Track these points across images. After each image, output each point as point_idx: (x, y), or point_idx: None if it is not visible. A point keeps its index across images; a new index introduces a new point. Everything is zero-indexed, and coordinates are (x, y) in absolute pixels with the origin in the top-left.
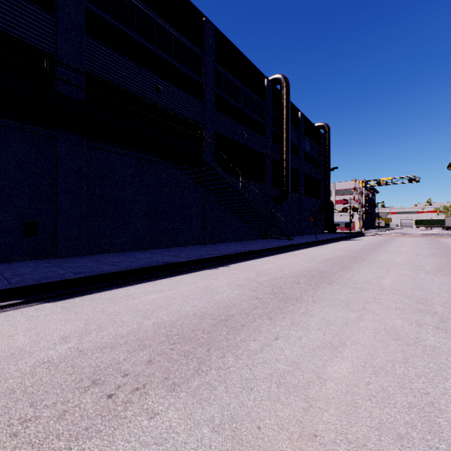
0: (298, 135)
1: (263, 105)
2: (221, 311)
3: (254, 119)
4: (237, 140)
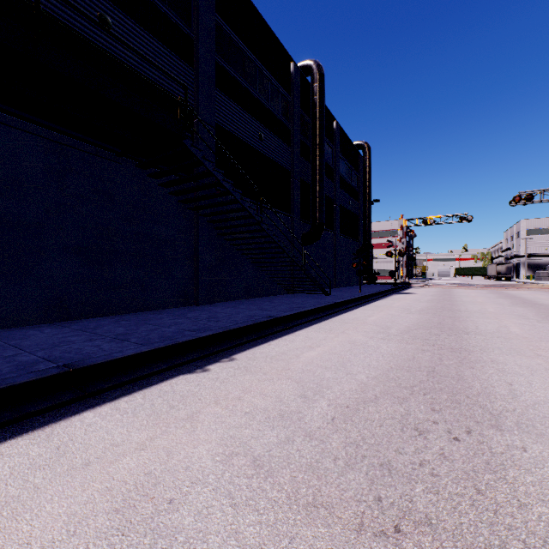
0: (333, 152)
1: (288, 100)
2: None
3: (276, 117)
4: (250, 143)
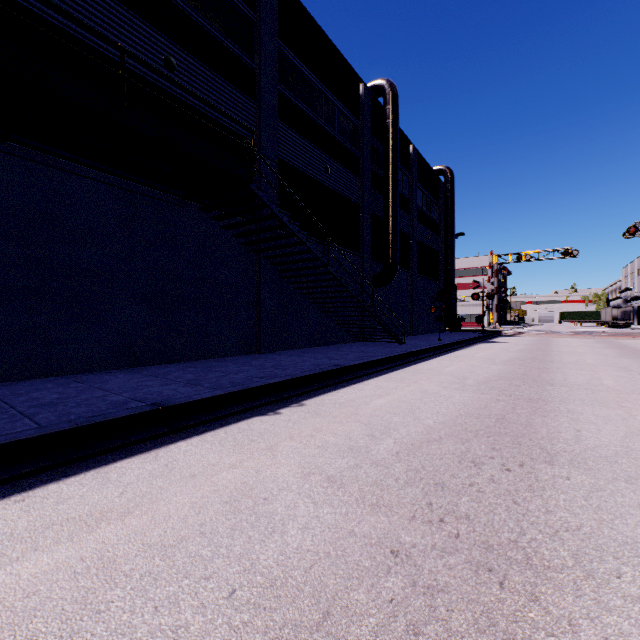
0: (409, 181)
1: (357, 125)
2: None
3: (344, 146)
4: (315, 177)
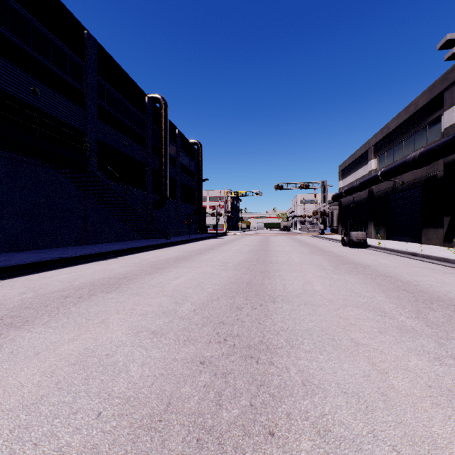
0: (176, 149)
1: (144, 119)
2: (121, 275)
3: (136, 131)
4: (119, 149)
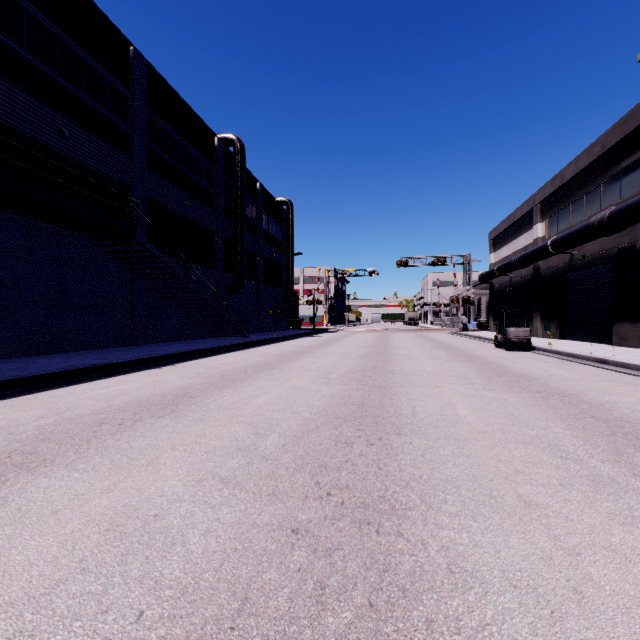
0: (257, 210)
1: (212, 169)
2: (179, 391)
3: (201, 186)
4: (177, 211)
